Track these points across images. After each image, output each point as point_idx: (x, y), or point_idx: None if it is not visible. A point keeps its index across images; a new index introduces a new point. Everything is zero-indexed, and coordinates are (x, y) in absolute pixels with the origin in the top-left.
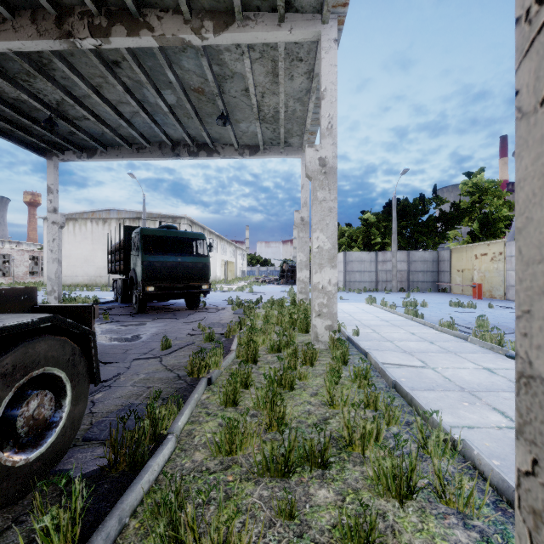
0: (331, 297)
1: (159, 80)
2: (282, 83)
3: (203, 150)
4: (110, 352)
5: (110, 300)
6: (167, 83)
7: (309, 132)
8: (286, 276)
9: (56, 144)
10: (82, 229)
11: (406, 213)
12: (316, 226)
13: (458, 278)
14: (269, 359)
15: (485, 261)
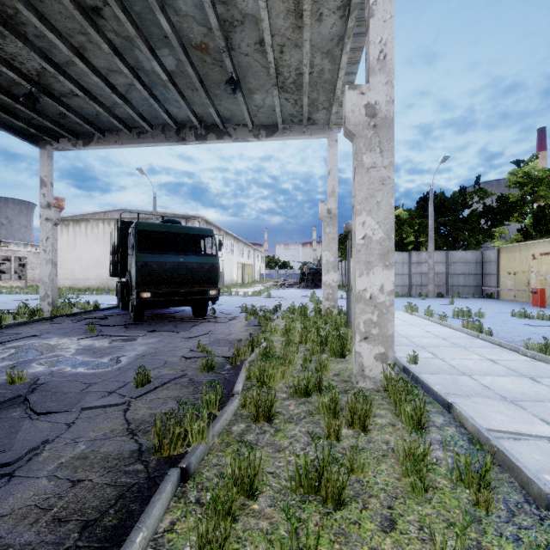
0: (383, 312)
1: (152, 34)
2: (307, 25)
3: (212, 133)
4: (63, 388)
5: (112, 306)
6: (162, 39)
7: (339, 102)
8: (307, 279)
9: (48, 131)
10: (94, 230)
11: (444, 208)
12: (361, 206)
13: (509, 282)
14: (291, 410)
15: (547, 262)
